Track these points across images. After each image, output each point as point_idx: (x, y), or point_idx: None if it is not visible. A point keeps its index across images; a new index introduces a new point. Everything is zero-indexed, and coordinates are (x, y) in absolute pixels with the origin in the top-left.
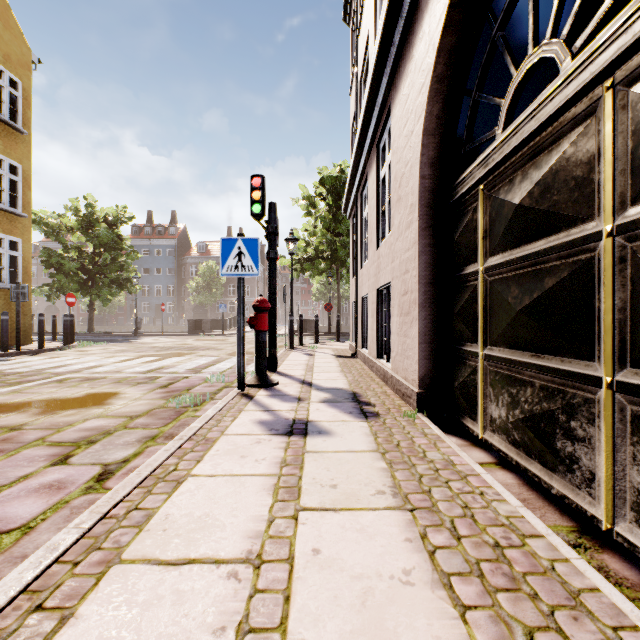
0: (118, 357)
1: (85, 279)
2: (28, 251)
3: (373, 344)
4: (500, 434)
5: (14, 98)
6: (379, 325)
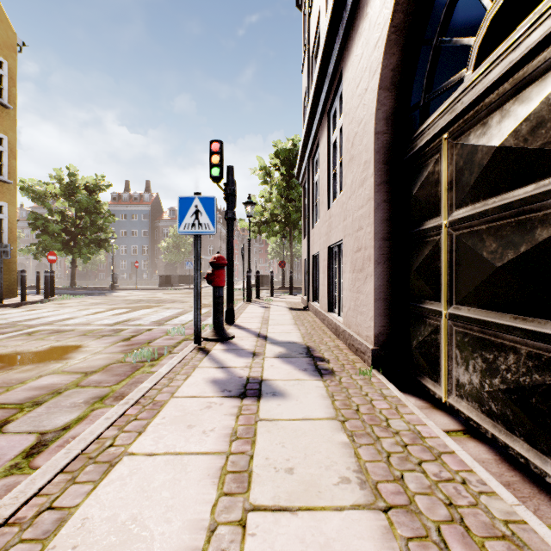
0: (91, 309)
1: (68, 239)
2: (13, 214)
3: (324, 298)
4: (470, 401)
5: (0, 76)
6: (330, 281)
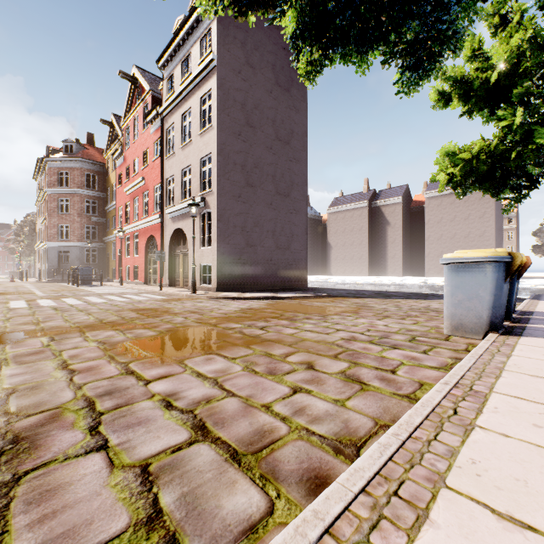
0: None
1: None
2: None
3: None
4: None
5: None
6: None
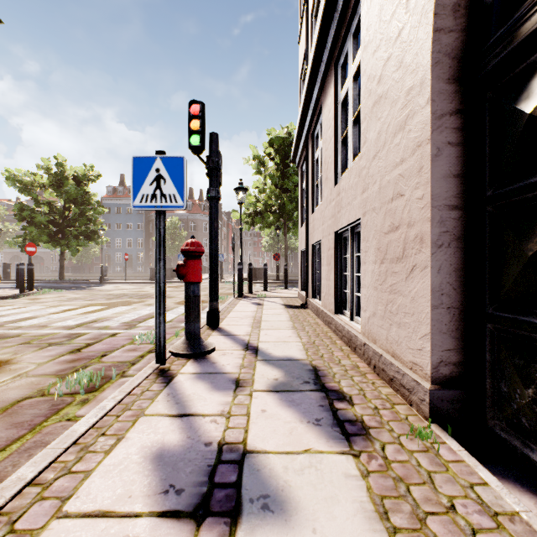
0: (62, 306)
1: (55, 231)
2: None
3: (329, 296)
4: None
5: None
6: (338, 274)
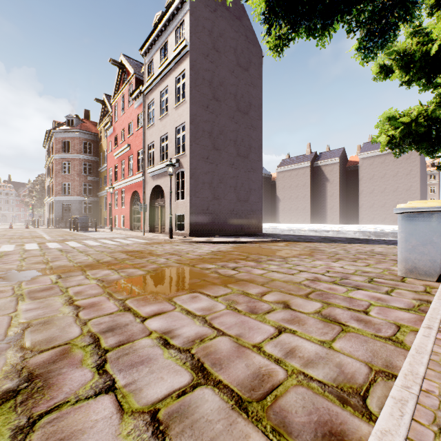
0: None
1: None
2: None
3: None
4: None
5: None
6: None
